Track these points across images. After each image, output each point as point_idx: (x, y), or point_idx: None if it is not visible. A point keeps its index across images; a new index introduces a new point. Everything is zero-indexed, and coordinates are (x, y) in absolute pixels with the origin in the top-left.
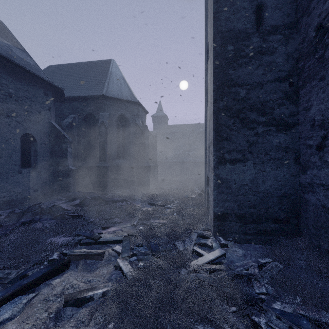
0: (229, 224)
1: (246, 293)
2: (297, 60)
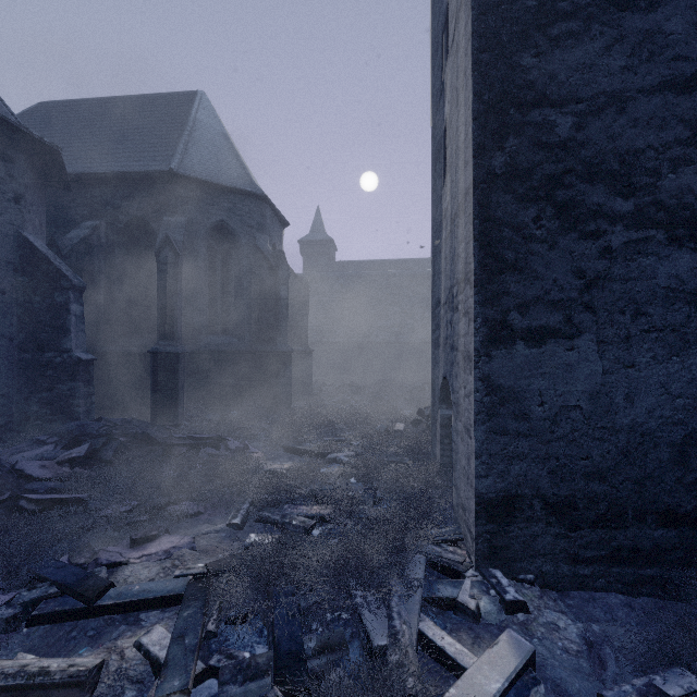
0: (524, 531)
1: None
2: None
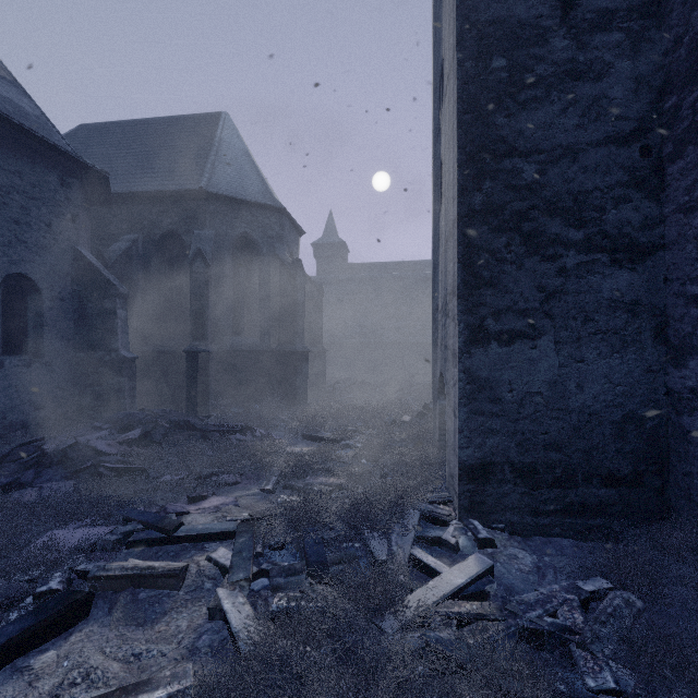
0: (497, 490)
1: (564, 693)
2: (661, 94)
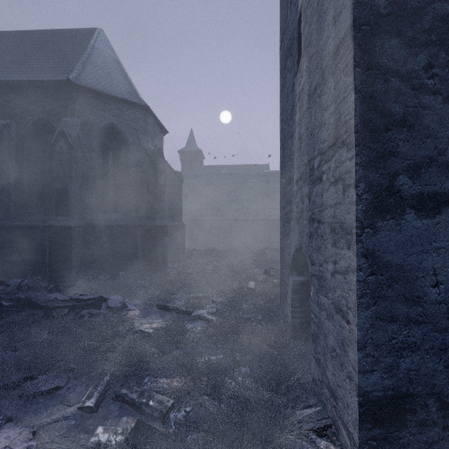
0: (418, 437)
1: None
2: None
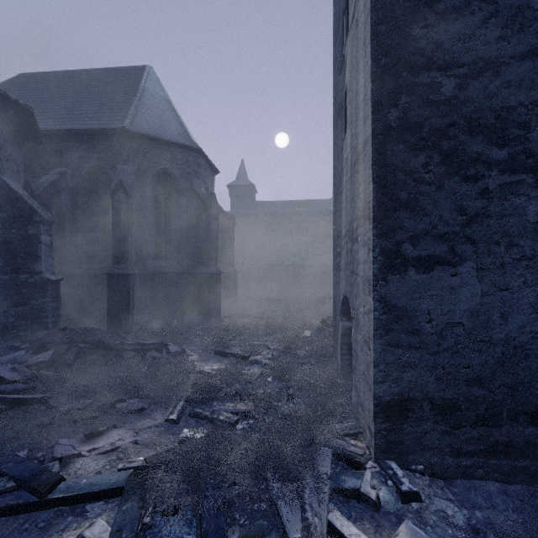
0: (415, 429)
1: None
2: None
